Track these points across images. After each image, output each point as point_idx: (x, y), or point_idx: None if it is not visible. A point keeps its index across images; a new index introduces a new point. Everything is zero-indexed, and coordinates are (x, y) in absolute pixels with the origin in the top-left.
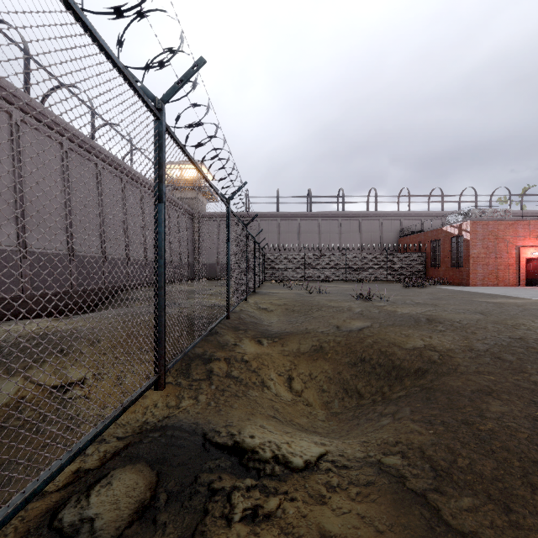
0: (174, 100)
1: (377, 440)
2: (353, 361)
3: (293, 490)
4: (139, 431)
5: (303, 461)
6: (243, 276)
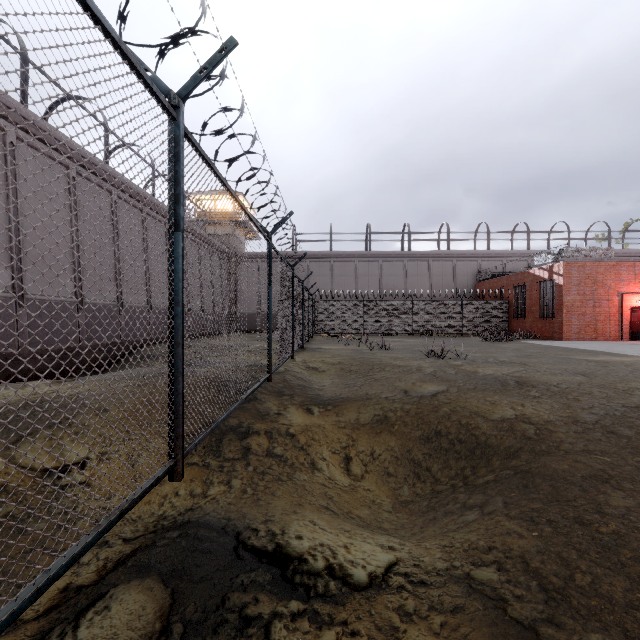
0: (195, 95)
1: (462, 543)
2: (426, 436)
3: (355, 619)
4: (152, 529)
5: (366, 575)
6: (288, 328)
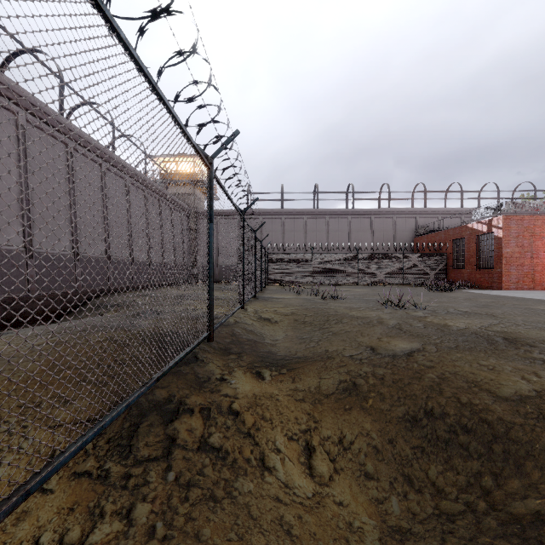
0: None
1: None
2: (412, 416)
3: None
4: None
5: None
6: (238, 277)
